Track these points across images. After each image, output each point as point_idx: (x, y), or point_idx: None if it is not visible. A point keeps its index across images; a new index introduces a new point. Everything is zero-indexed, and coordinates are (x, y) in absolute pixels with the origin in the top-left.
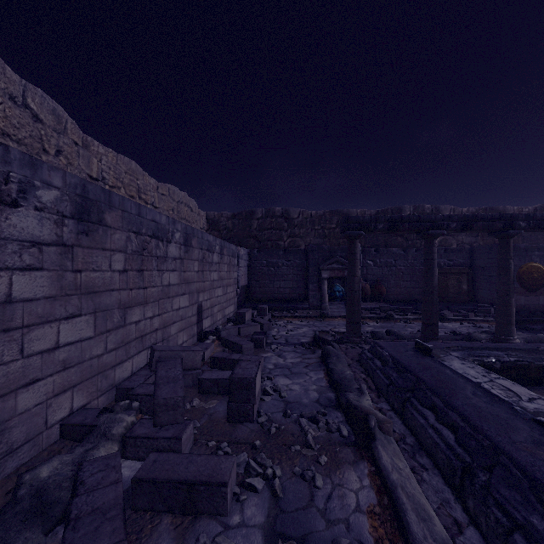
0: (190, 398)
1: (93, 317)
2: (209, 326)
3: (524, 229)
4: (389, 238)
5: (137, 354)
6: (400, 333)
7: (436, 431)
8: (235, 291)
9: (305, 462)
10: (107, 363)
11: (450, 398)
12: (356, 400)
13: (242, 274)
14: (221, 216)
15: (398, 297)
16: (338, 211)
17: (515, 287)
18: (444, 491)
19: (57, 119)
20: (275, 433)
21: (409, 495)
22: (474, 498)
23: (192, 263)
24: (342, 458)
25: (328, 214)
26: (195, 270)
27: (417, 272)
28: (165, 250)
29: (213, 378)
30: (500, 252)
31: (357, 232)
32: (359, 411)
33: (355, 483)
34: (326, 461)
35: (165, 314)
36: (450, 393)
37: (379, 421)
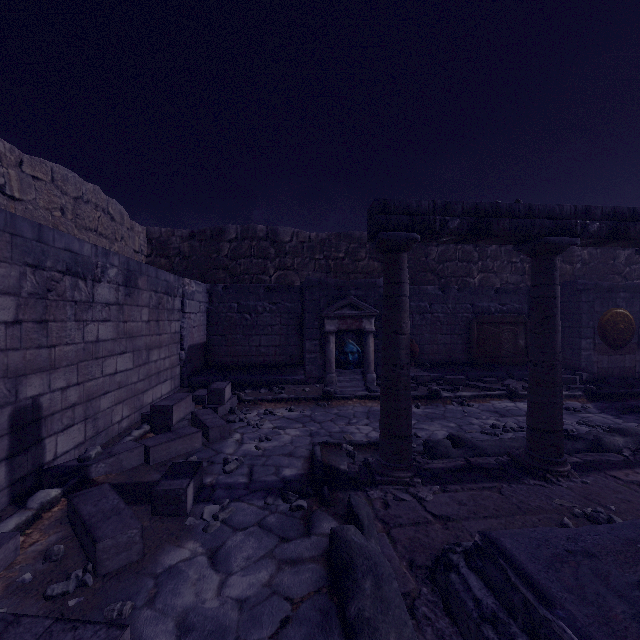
0: None
1: None
2: (77, 446)
3: None
4: (416, 274)
5: None
6: (478, 443)
7: None
8: (174, 355)
9: None
10: None
11: None
12: None
13: (194, 324)
14: (172, 234)
15: (434, 357)
16: (348, 234)
17: (596, 343)
18: None
19: None
20: None
21: None
22: None
23: None
24: None
25: (334, 238)
26: (1, 320)
27: (460, 321)
28: None
29: None
30: None
31: (406, 234)
32: None
33: None
34: None
35: None
36: None
37: None
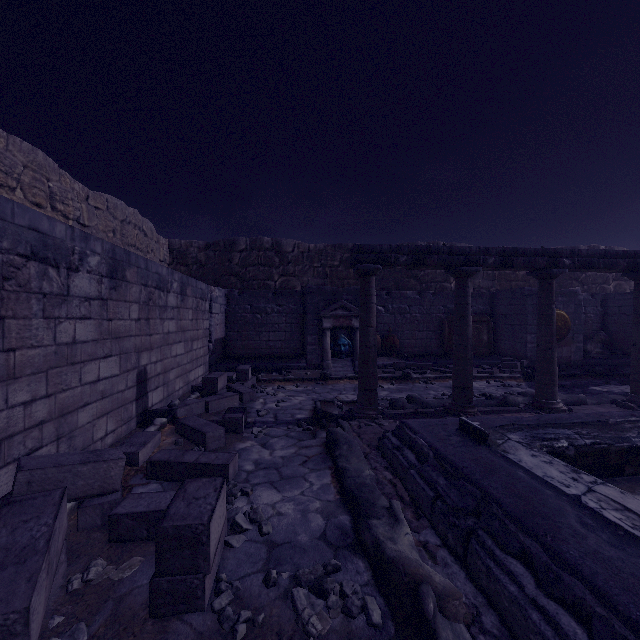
0: (89, 557)
1: None
2: (160, 401)
3: (568, 268)
4: (401, 280)
5: None
6: (425, 400)
7: (547, 617)
8: (205, 346)
9: None
10: None
11: (555, 540)
12: (389, 538)
13: (217, 322)
14: (190, 245)
15: (413, 350)
16: (342, 245)
17: None
18: None
19: None
20: (246, 634)
21: None
22: None
23: (126, 306)
24: None
25: (330, 249)
26: (133, 318)
27: (434, 320)
28: (64, 283)
29: (139, 512)
30: (541, 296)
31: (373, 266)
32: (401, 573)
33: None
34: None
35: (64, 392)
36: (550, 528)
37: (439, 595)
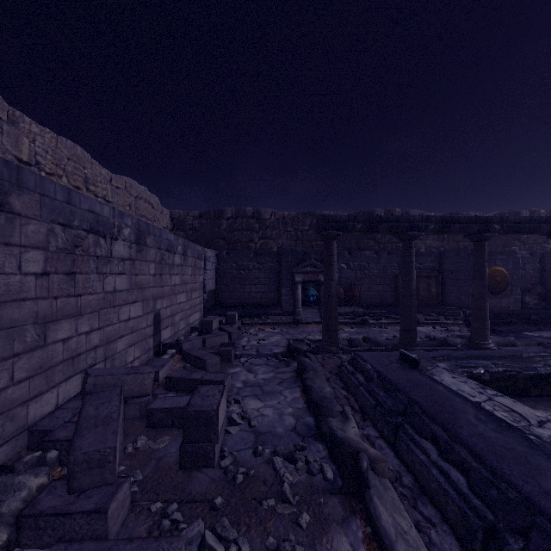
0: (135, 435)
1: None
2: (169, 337)
3: (498, 232)
4: (362, 241)
5: (65, 380)
6: (378, 340)
7: (442, 472)
8: (201, 296)
9: (281, 526)
10: (14, 398)
11: (454, 426)
12: (340, 429)
13: (210, 277)
14: (187, 215)
15: (371, 300)
16: (311, 212)
17: None
18: None
19: None
20: (243, 481)
21: None
22: None
23: (147, 264)
24: (329, 515)
25: (301, 216)
26: (151, 273)
27: (390, 275)
28: (108, 248)
29: (166, 408)
30: (475, 255)
31: (334, 232)
32: (347, 447)
33: None
34: (309, 521)
35: (108, 326)
36: (452, 420)
37: (372, 459)
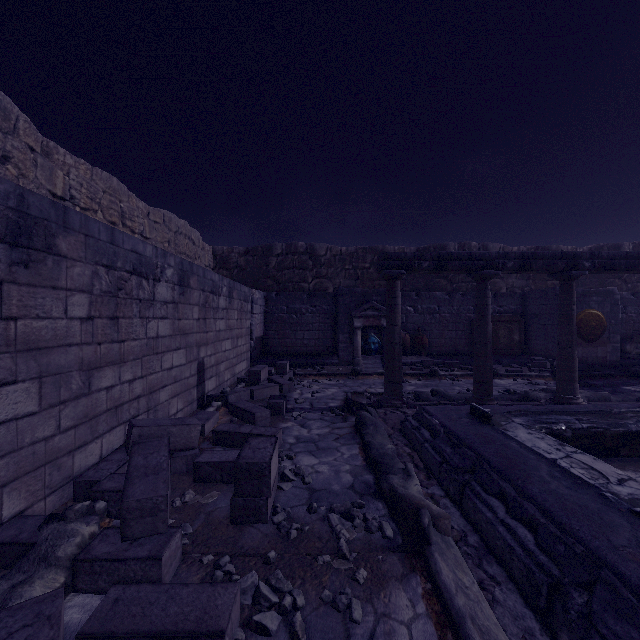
0: (182, 489)
1: (36, 384)
2: (214, 389)
3: (588, 270)
4: (431, 280)
5: (109, 431)
6: (448, 393)
7: (509, 529)
8: (247, 343)
9: (337, 581)
10: (61, 447)
11: (524, 483)
12: (402, 486)
13: (257, 322)
14: (231, 251)
15: (442, 349)
16: (373, 247)
17: None
18: (525, 617)
19: (2, 114)
20: (297, 537)
21: (482, 631)
22: (570, 631)
23: (190, 308)
24: (387, 571)
25: (361, 251)
26: (195, 318)
27: (464, 320)
28: (151, 291)
29: (214, 461)
30: (561, 297)
31: (398, 271)
32: (408, 503)
33: (406, 610)
34: (366, 576)
35: (151, 375)
36: (523, 476)
37: (434, 516)
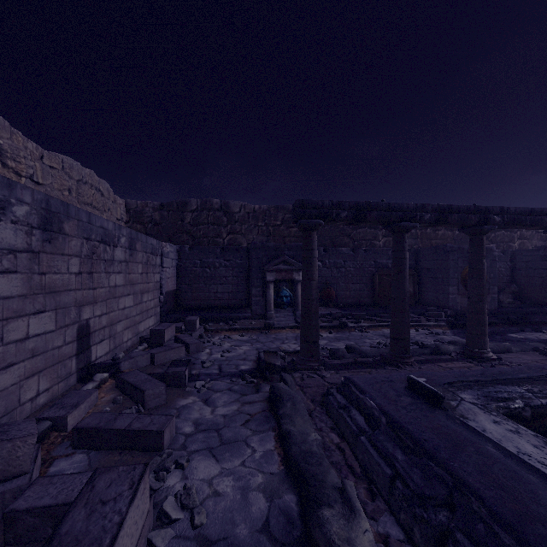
0: None
1: None
2: (106, 354)
3: (498, 225)
4: (336, 238)
5: None
6: (363, 350)
7: None
8: (156, 298)
9: None
10: None
11: None
12: (346, 540)
13: (168, 276)
14: (145, 206)
15: (347, 300)
16: (284, 206)
17: (459, 289)
18: None
19: None
20: None
21: None
22: None
23: (64, 259)
24: None
25: (273, 210)
26: (73, 271)
27: (366, 274)
28: None
29: (42, 507)
30: (472, 251)
31: (315, 221)
32: None
33: None
34: None
35: None
36: None
37: None
